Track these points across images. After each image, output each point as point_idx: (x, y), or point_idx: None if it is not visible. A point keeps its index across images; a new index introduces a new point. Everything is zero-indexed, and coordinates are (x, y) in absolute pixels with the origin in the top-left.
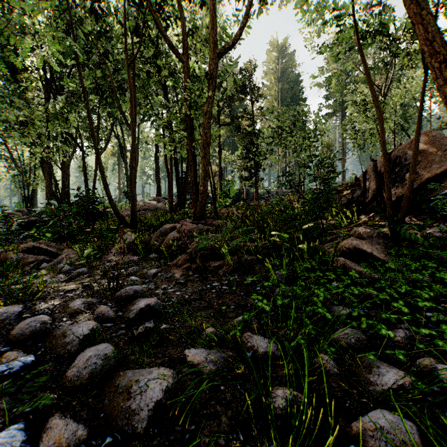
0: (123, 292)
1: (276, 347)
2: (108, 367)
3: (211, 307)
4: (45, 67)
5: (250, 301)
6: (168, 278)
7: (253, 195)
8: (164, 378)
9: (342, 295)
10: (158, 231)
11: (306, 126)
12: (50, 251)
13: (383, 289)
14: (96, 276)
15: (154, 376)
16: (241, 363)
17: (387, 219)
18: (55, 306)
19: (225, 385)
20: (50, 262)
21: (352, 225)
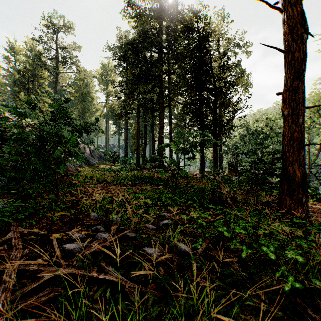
0: None
1: None
2: None
3: None
4: None
5: None
6: None
7: None
8: None
9: None
10: None
11: None
12: None
13: None
14: None
15: None
16: None
17: None
18: None
19: None
20: None
21: None
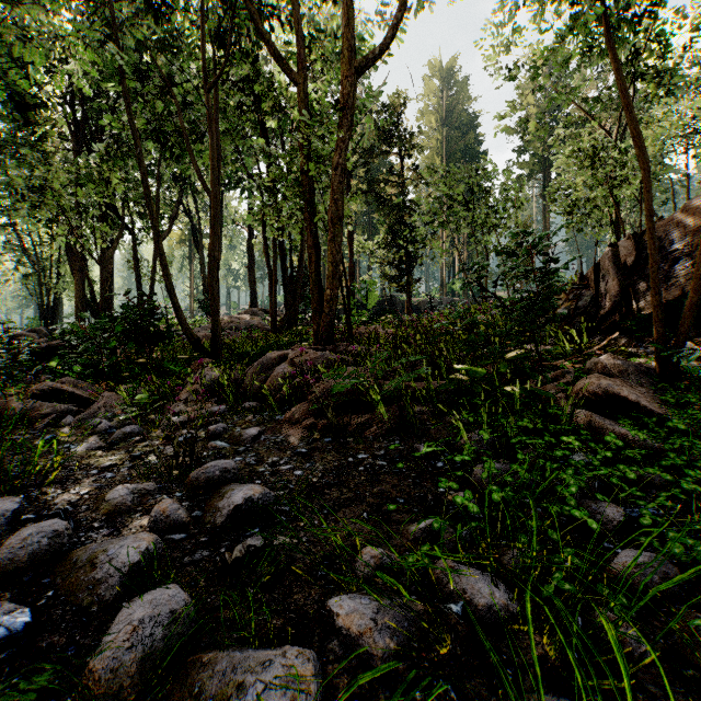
0: (203, 472)
1: (508, 593)
2: (178, 640)
3: (362, 501)
4: (73, 101)
5: (430, 489)
6: (278, 444)
7: (402, 306)
8: (302, 689)
9: (599, 479)
10: (258, 363)
11: (490, 195)
12: (79, 396)
13: (677, 470)
14: (155, 440)
15: (276, 675)
16: (442, 628)
17: (653, 343)
18: (81, 496)
19: (422, 688)
20: (78, 414)
21: (583, 352)
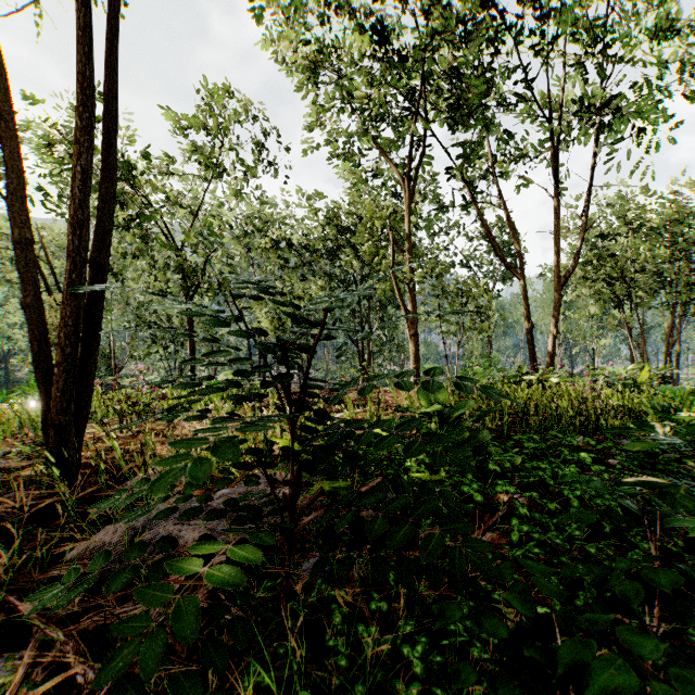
0: None
1: None
2: None
3: None
4: None
5: None
6: None
7: None
8: None
9: None
10: None
11: None
12: None
13: None
14: None
15: None
16: None
17: None
18: None
19: None
20: None
21: None
